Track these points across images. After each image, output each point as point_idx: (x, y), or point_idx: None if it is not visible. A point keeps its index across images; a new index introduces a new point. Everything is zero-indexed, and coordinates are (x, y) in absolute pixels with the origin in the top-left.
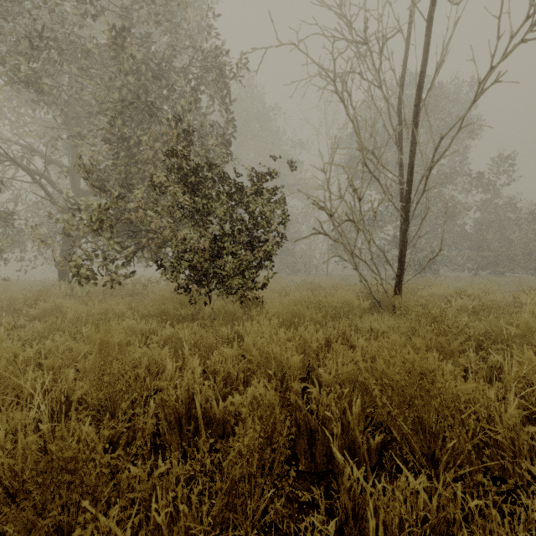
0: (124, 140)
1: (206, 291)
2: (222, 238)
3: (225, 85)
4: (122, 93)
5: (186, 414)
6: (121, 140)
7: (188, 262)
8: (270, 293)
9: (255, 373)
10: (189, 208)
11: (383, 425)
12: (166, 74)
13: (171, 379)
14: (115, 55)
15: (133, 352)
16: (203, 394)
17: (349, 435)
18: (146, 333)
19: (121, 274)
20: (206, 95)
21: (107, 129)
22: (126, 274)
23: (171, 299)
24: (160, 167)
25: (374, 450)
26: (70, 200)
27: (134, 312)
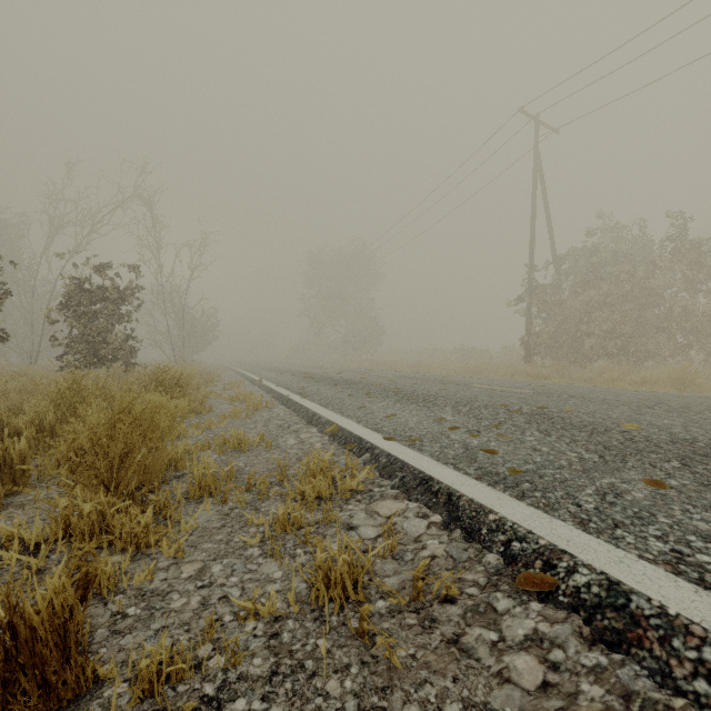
0: None
1: None
2: None
3: None
4: None
5: None
6: None
7: None
8: None
9: None
10: None
11: None
12: None
13: None
14: None
15: None
16: None
17: None
18: None
19: None
20: None
21: None
22: None
23: None
24: None
25: None
26: None
27: None
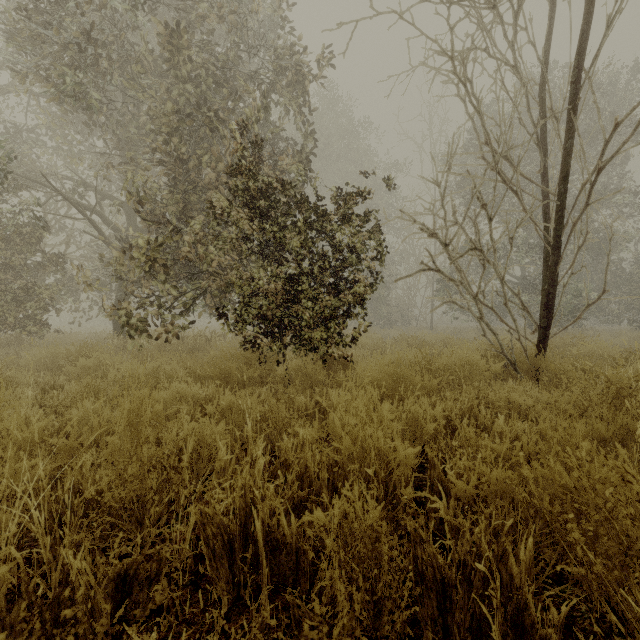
0: (182, 162)
1: (279, 346)
2: (299, 278)
3: (304, 87)
4: (179, 104)
5: (241, 532)
6: (179, 162)
7: (256, 309)
8: (361, 350)
9: (346, 470)
10: (258, 241)
11: (570, 581)
12: (232, 81)
13: (224, 472)
14: (171, 58)
15: (179, 427)
16: (266, 504)
17: (513, 599)
18: (200, 401)
19: (179, 325)
20: (280, 103)
21: (161, 148)
22: (184, 325)
23: (234, 356)
24: (224, 193)
25: (558, 629)
26: (124, 239)
27: (190, 372)
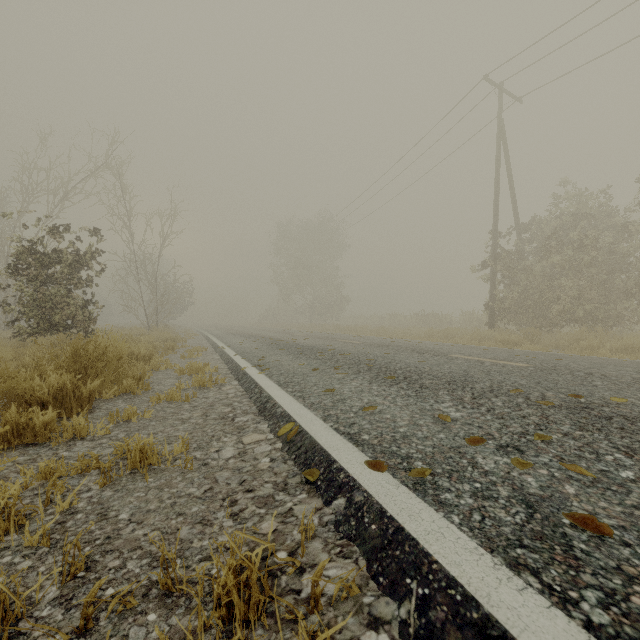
0: None
1: None
2: None
3: None
4: None
5: None
6: None
7: None
8: None
9: None
10: None
11: None
12: None
13: None
14: None
15: None
16: None
17: None
18: None
19: None
20: None
21: None
22: None
23: None
24: None
25: None
26: None
27: None
